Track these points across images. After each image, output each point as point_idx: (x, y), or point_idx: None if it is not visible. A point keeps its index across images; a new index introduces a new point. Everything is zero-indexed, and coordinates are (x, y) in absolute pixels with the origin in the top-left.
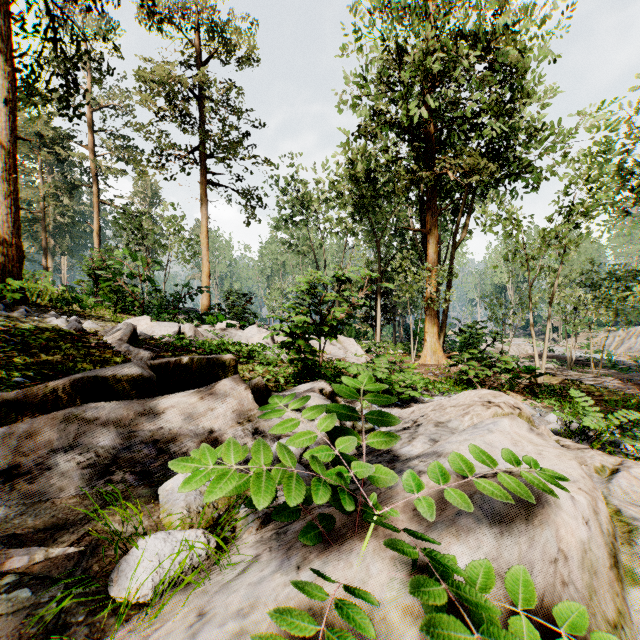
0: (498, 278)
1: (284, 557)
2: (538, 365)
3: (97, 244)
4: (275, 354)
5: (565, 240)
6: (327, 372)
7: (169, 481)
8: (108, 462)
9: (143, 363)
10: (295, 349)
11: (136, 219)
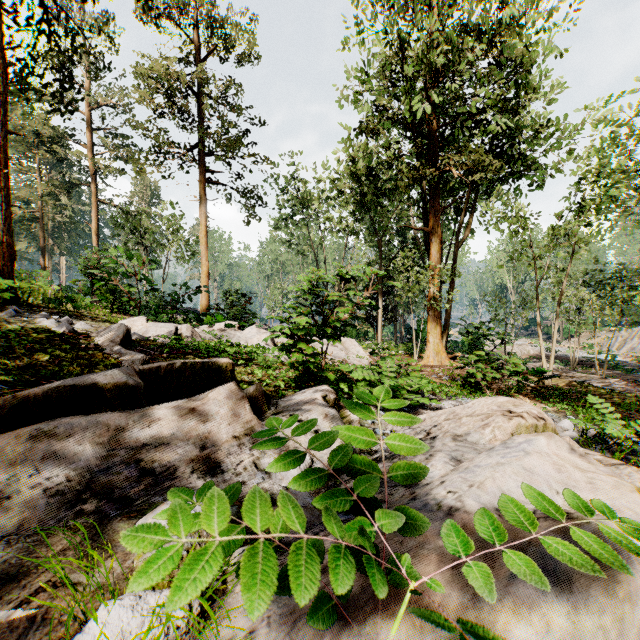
0: (499, 278)
1: (287, 638)
2: (545, 367)
3: (95, 243)
4: (275, 356)
5: (575, 238)
6: (330, 376)
7: (148, 515)
8: (81, 488)
9: (130, 369)
10: (296, 352)
11: (134, 218)
